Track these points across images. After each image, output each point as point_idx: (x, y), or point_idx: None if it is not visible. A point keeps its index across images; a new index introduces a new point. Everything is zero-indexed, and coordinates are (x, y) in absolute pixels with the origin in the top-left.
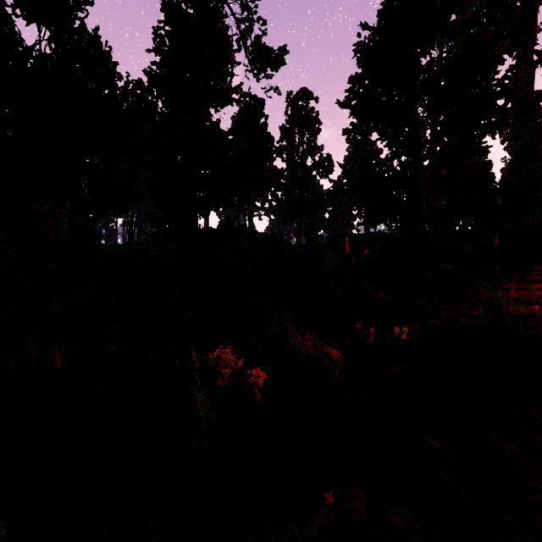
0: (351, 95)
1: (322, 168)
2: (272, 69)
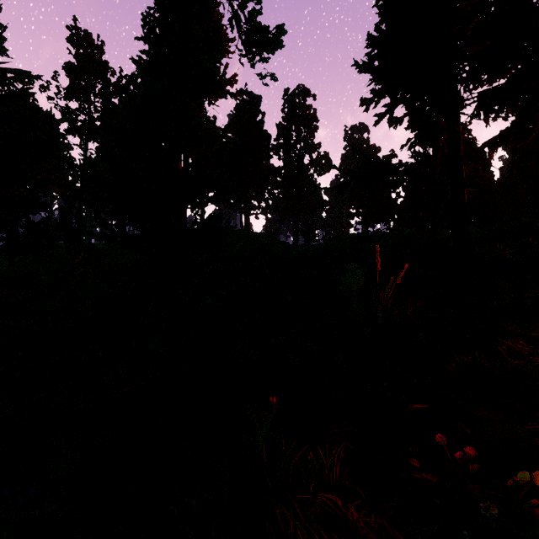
0: (374, 48)
1: (319, 166)
2: (268, 50)
